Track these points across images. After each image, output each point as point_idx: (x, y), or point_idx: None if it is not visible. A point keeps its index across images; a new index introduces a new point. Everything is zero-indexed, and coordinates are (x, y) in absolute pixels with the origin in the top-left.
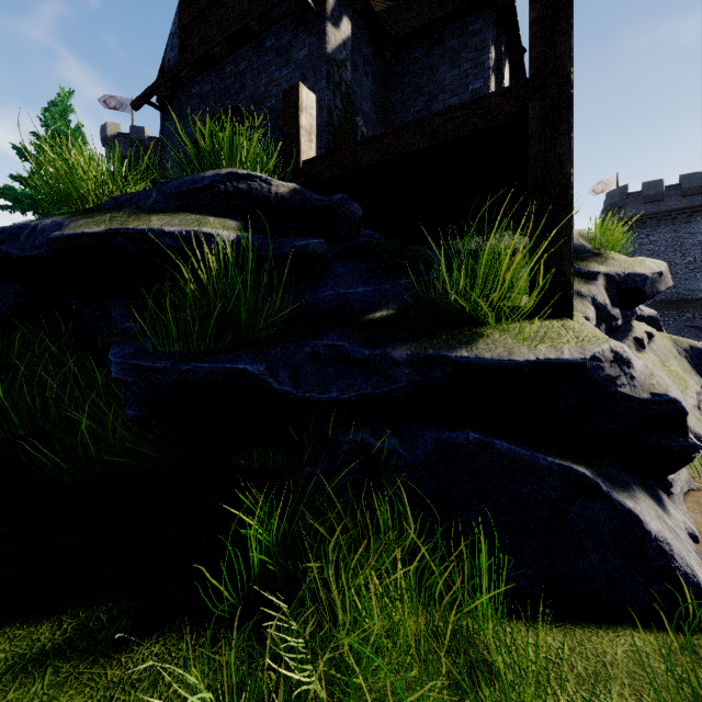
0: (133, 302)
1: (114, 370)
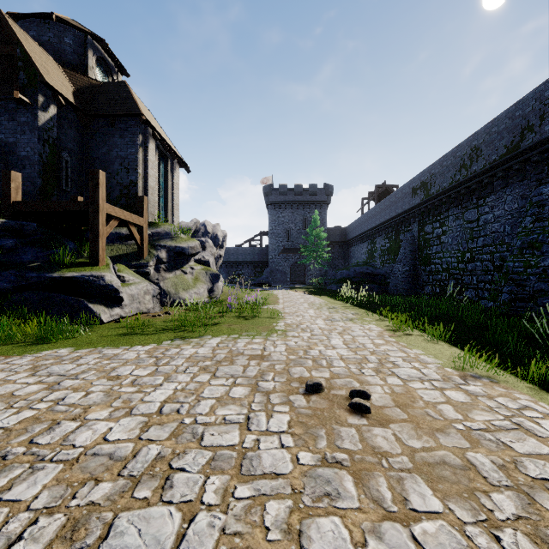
0: None
1: None
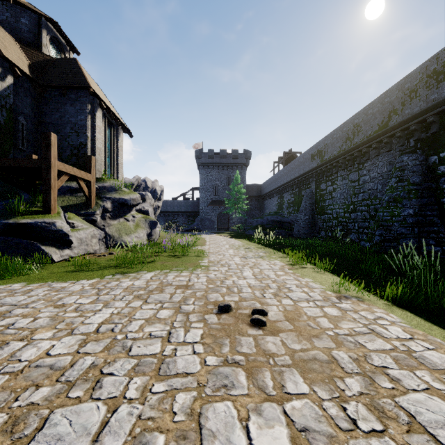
0: None
1: None
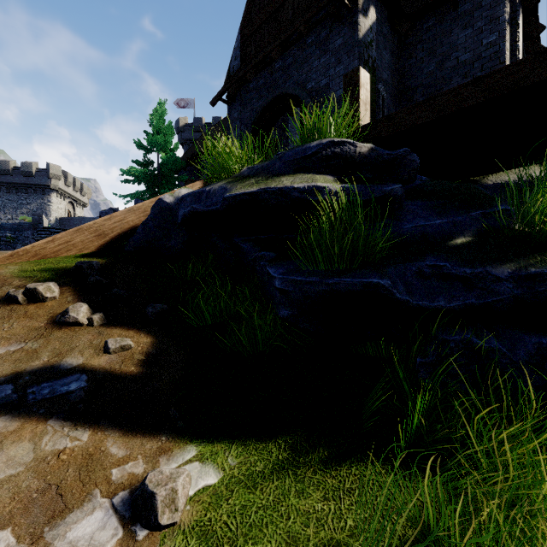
0: (253, 238)
1: (278, 283)
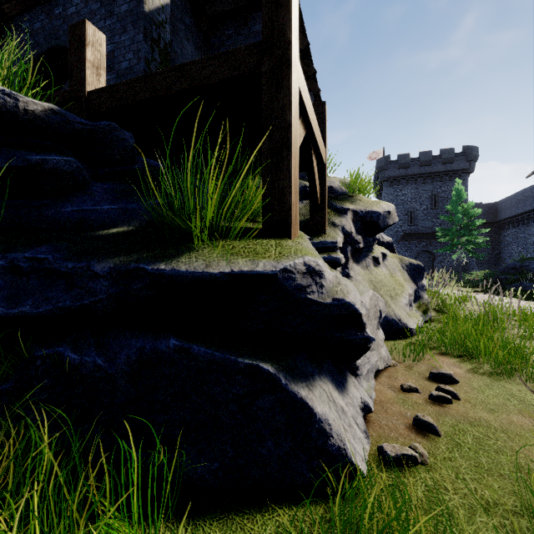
0: None
1: None
